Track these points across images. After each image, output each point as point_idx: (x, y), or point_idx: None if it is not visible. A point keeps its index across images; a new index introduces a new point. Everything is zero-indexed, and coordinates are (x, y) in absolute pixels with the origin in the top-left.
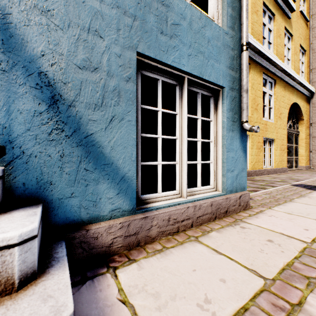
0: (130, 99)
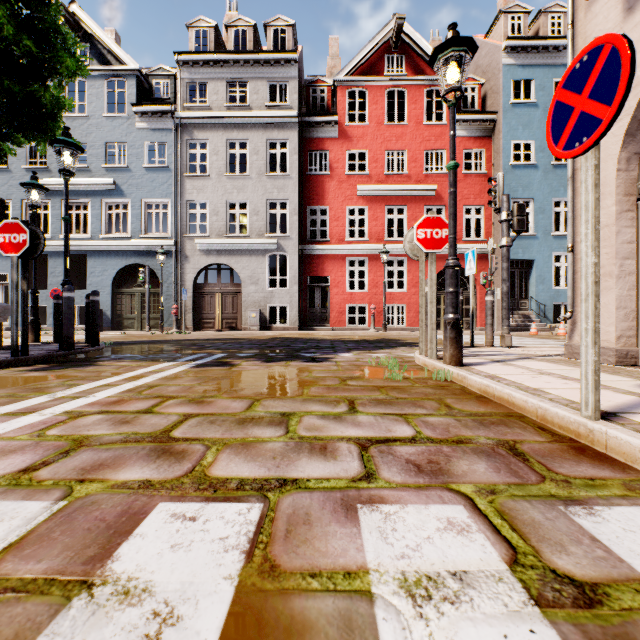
0: (551, 309)
